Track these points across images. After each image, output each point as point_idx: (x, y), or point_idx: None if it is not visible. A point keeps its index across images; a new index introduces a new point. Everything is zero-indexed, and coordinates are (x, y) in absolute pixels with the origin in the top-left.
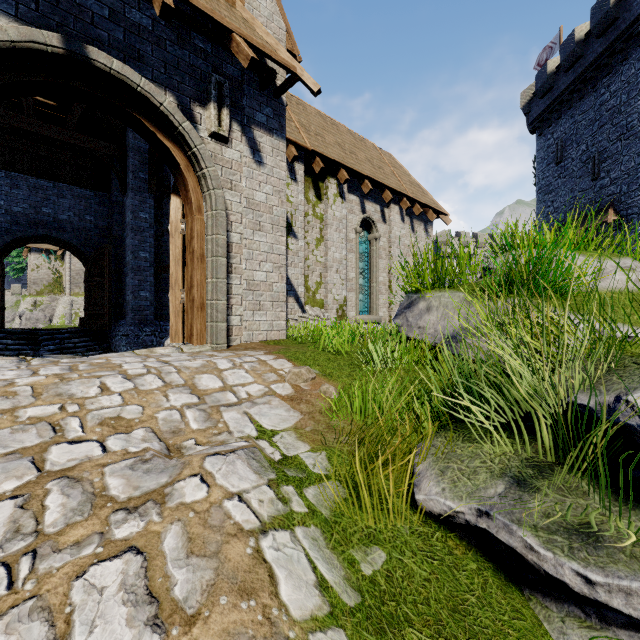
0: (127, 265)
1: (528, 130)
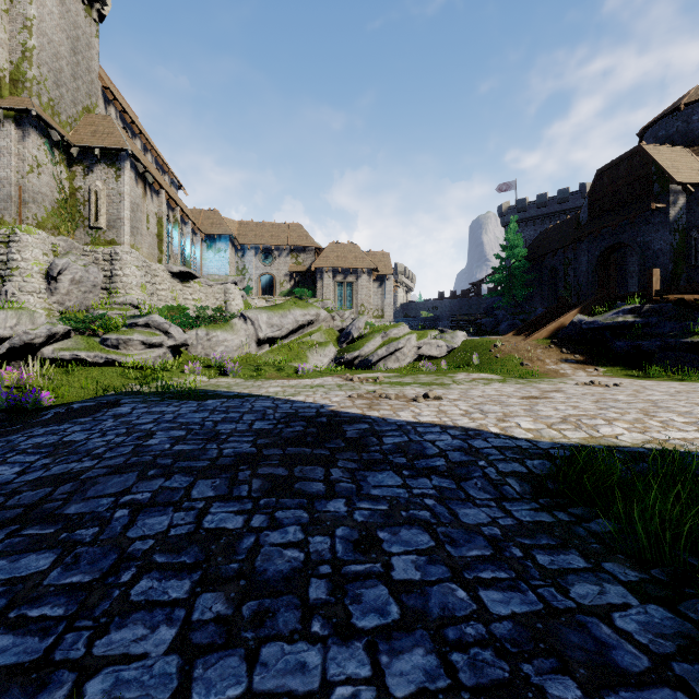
0: (632, 272)
1: (505, 225)
